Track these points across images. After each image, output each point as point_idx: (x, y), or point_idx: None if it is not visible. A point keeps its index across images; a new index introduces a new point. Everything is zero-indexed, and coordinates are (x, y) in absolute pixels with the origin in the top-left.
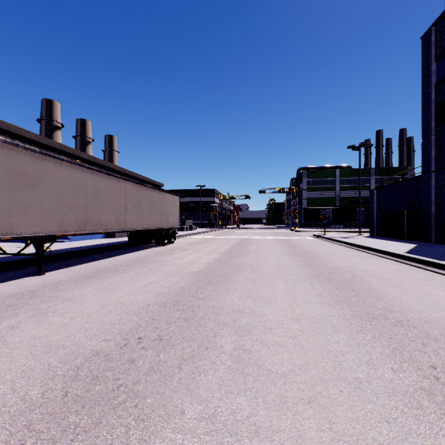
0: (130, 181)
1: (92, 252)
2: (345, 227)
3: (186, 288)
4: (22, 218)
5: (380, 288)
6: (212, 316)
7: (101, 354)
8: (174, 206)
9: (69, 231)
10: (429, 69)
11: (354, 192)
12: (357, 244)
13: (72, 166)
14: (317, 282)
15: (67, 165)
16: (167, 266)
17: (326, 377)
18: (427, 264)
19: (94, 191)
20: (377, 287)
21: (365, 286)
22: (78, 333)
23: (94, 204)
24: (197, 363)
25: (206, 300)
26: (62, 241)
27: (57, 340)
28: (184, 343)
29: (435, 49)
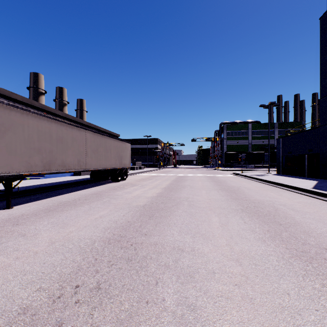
0: (89, 130)
1: (60, 187)
2: (255, 166)
3: (132, 222)
4: None
5: (304, 223)
6: (154, 256)
7: (27, 313)
8: (126, 150)
9: (36, 171)
10: (326, 43)
11: (263, 140)
12: (270, 180)
13: (38, 117)
14: (246, 216)
15: (34, 115)
16: (118, 200)
17: None
18: None
19: (58, 138)
20: (301, 221)
21: (290, 220)
22: (15, 279)
23: (58, 148)
24: None
25: (148, 236)
26: (38, 178)
27: None
28: (123, 294)
29: None
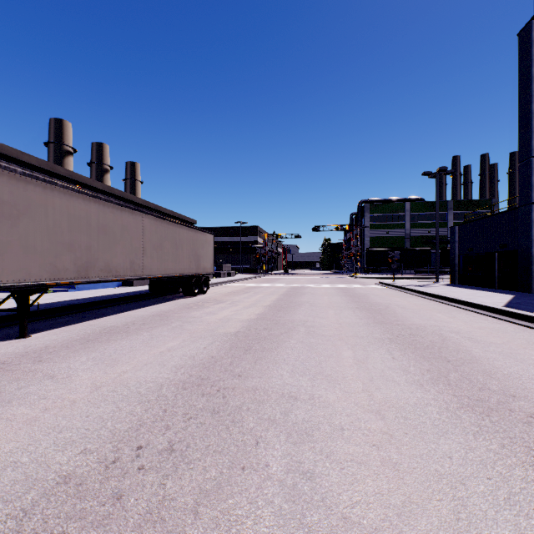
0: (149, 214)
1: (101, 304)
2: (416, 272)
3: (218, 357)
4: None
5: (486, 359)
6: (252, 406)
7: (70, 482)
8: (206, 246)
9: (65, 278)
10: (528, 74)
11: (428, 230)
12: (438, 294)
13: (69, 193)
14: (396, 349)
15: (62, 191)
16: (195, 325)
17: None
18: None
19: (101, 226)
20: (480, 356)
21: (463, 354)
22: (47, 437)
23: (100, 243)
24: (226, 502)
25: (244, 378)
26: (65, 291)
27: (9, 451)
28: (207, 457)
29: None
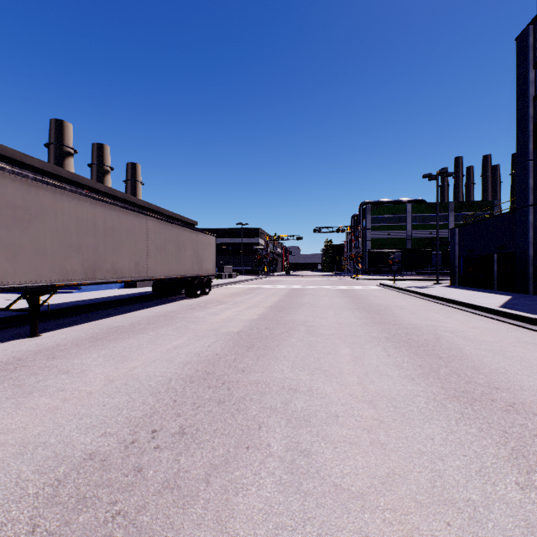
0: (153, 216)
1: (106, 305)
2: (418, 274)
3: (222, 355)
4: (10, 264)
5: (476, 356)
6: (255, 397)
7: (95, 459)
8: (209, 248)
9: (74, 279)
10: (526, 78)
11: (430, 231)
12: (437, 295)
13: (77, 197)
14: (392, 347)
15: (71, 195)
16: (199, 325)
17: (423, 498)
18: (530, 322)
19: (107, 229)
20: (471, 354)
21: (455, 352)
22: (70, 423)
23: (106, 245)
24: (233, 473)
25: (247, 373)
26: (70, 292)
27: (38, 434)
28: (216, 439)
29: (534, 52)
